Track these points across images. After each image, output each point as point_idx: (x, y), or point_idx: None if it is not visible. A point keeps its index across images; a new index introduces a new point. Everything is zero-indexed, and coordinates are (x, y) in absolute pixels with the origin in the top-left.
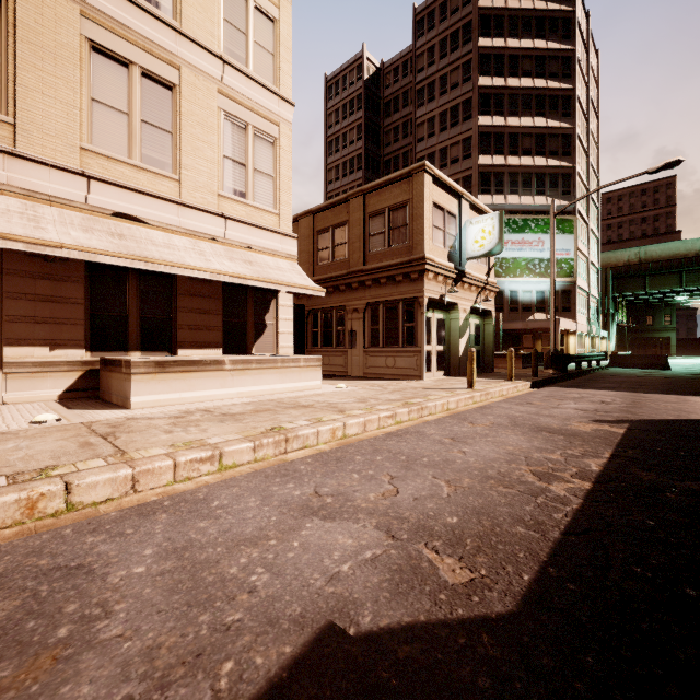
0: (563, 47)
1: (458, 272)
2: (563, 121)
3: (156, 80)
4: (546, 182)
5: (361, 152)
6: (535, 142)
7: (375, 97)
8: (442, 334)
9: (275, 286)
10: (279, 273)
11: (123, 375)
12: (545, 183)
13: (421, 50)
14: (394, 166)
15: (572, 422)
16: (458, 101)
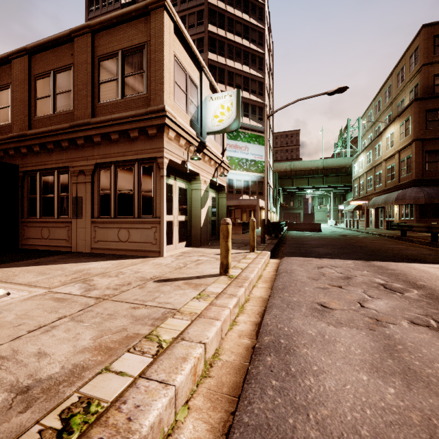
0: (259, 25)
1: (200, 141)
2: (259, 73)
3: None
4: (249, 109)
5: None
6: (243, 81)
7: None
8: (184, 203)
9: None
10: None
11: None
12: (249, 110)
13: None
14: None
15: None
16: (194, 37)
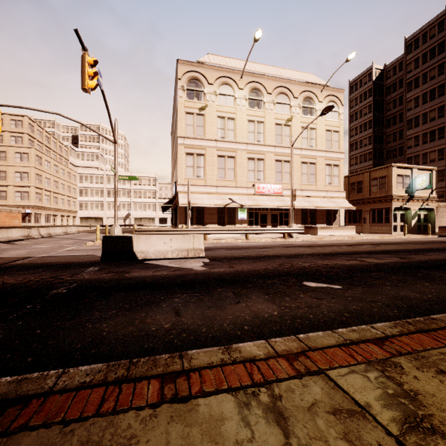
0: None
1: (409, 197)
2: None
3: (312, 163)
4: None
5: (371, 119)
6: None
7: (380, 86)
8: (403, 219)
9: (341, 208)
10: (341, 204)
11: (314, 229)
12: None
13: (410, 61)
14: (393, 122)
15: (417, 240)
16: (435, 86)
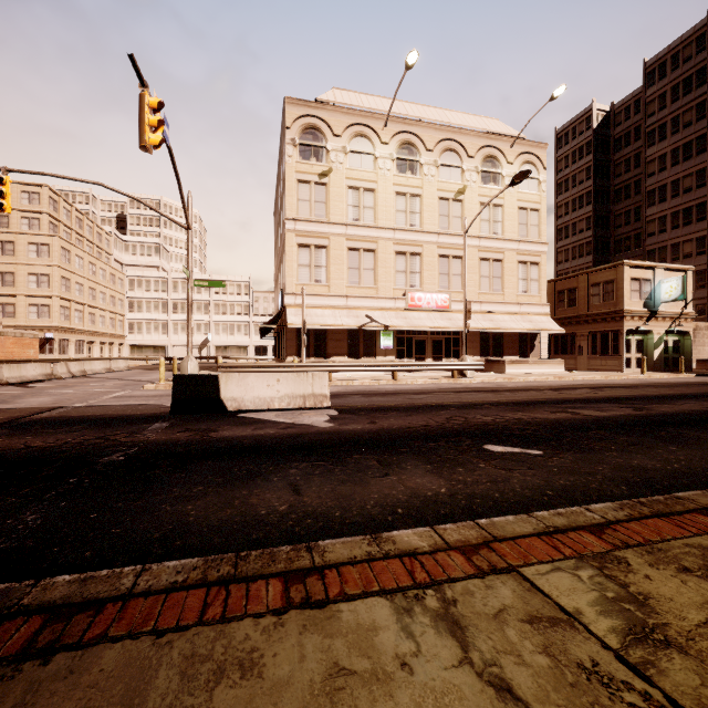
0: None
1: (651, 313)
2: None
3: (497, 261)
4: None
5: (590, 190)
6: None
7: (605, 138)
8: (640, 347)
9: (543, 331)
10: (543, 325)
11: (501, 364)
12: None
13: (651, 98)
14: (624, 194)
15: (663, 381)
16: (691, 138)
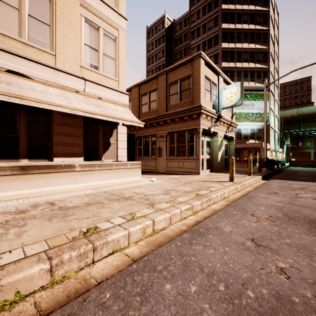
0: (263, 9)
1: (218, 115)
2: (263, 45)
3: None
4: (255, 75)
5: (164, 63)
6: (249, 56)
7: (171, 37)
8: (209, 149)
9: (113, 119)
10: (117, 113)
11: None
12: (254, 76)
13: (193, 12)
14: None
15: None
16: (212, 36)
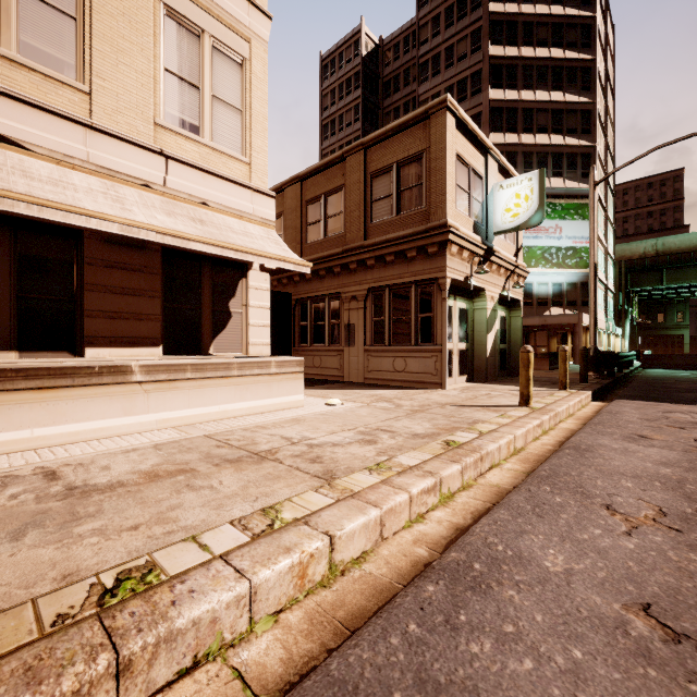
0: (583, 14)
1: (487, 248)
2: (583, 96)
3: None
4: (563, 162)
5: (359, 135)
6: (551, 119)
7: (374, 76)
8: (465, 328)
9: (235, 253)
10: (245, 239)
11: None
12: (562, 164)
13: (425, 20)
14: None
15: None
16: (466, 73)
